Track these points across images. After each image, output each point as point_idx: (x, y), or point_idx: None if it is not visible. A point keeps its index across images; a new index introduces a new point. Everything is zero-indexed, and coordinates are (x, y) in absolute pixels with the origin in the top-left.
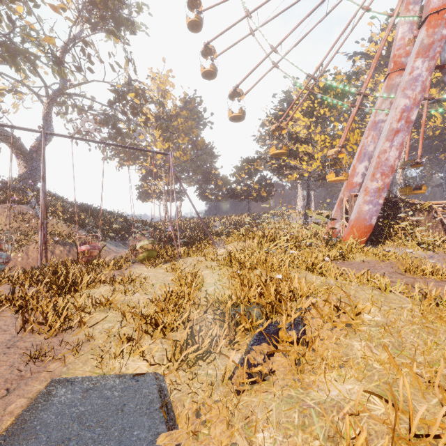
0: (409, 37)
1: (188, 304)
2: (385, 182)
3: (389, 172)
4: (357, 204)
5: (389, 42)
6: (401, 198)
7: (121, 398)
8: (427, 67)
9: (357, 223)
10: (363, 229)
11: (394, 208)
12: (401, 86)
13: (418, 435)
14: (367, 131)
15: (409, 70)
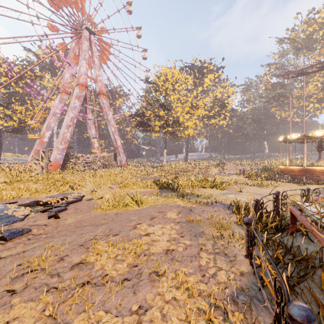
0: (70, 80)
1: (49, 186)
2: (66, 146)
3: (67, 142)
4: (54, 154)
5: (52, 59)
6: (69, 152)
7: (63, 194)
8: (79, 104)
9: (55, 163)
10: (58, 166)
11: (67, 157)
12: (71, 107)
13: (99, 184)
14: (51, 116)
15: (73, 102)
